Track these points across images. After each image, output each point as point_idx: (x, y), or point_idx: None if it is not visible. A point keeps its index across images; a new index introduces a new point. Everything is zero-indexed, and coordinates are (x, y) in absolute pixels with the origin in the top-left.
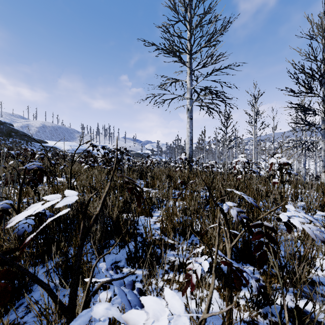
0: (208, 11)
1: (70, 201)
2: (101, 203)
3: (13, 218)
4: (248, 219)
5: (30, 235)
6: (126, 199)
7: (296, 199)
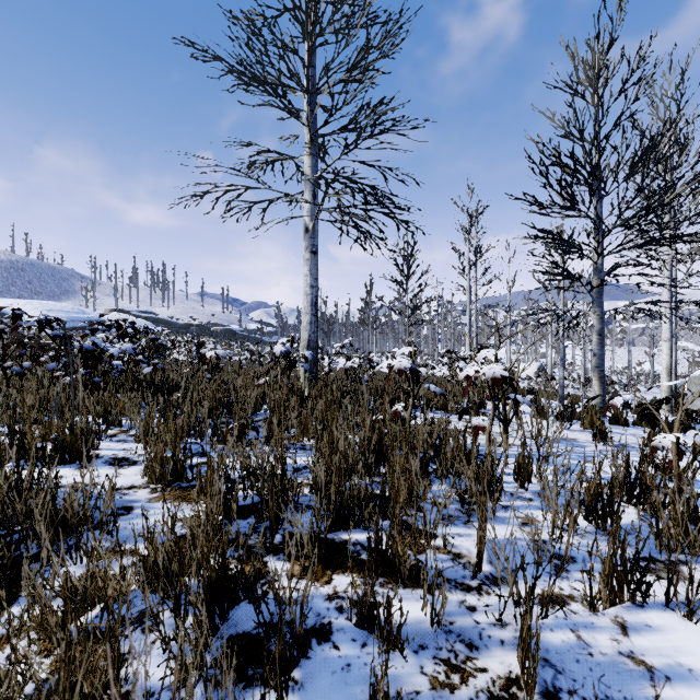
0: None
1: None
2: None
3: None
4: None
5: None
6: None
7: (526, 479)
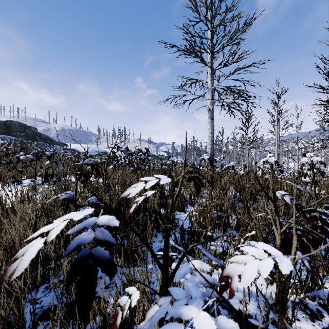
0: (230, 9)
1: (168, 180)
2: (180, 186)
3: (126, 193)
4: (301, 205)
5: (131, 209)
6: (159, 195)
7: None
